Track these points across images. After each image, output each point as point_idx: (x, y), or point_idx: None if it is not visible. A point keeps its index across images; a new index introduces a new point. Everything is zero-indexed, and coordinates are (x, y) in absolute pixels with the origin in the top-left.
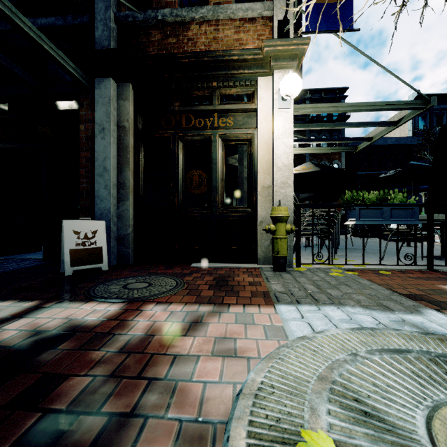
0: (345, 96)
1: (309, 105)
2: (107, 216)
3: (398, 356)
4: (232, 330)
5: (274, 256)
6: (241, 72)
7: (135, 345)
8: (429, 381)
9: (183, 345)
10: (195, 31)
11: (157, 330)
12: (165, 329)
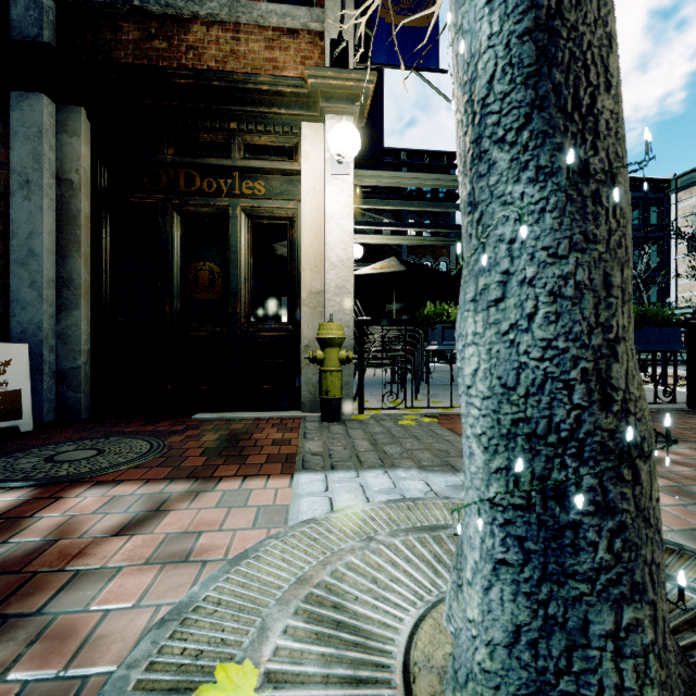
0: (456, 164)
1: (385, 172)
2: (35, 336)
3: (428, 536)
4: (206, 518)
5: (322, 399)
6: (275, 111)
7: (15, 560)
8: (449, 567)
9: (107, 551)
10: (201, 36)
11: (73, 529)
12: (88, 527)
